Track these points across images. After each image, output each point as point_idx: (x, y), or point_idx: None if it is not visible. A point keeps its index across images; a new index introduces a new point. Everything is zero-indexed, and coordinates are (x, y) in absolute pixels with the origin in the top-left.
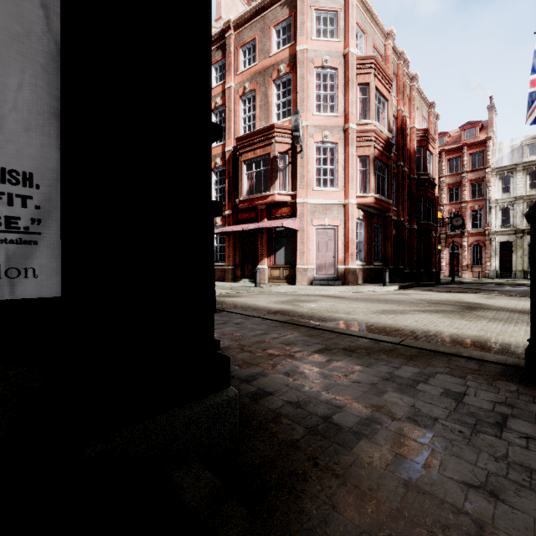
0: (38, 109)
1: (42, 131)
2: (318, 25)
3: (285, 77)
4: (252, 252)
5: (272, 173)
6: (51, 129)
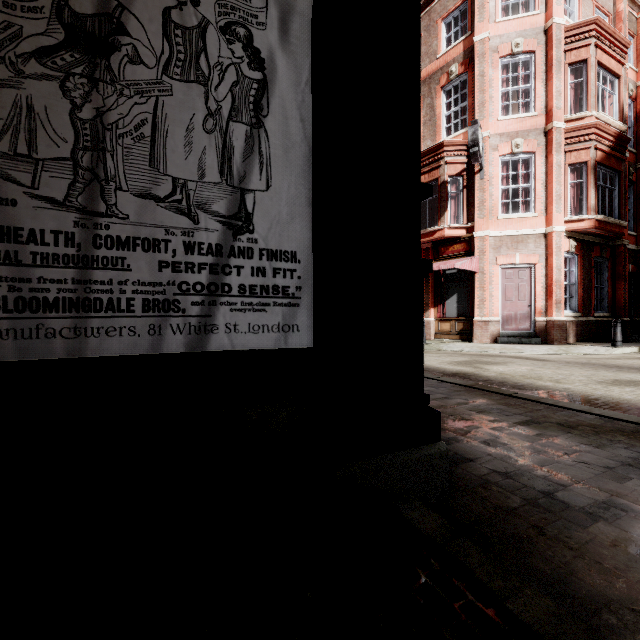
0: (299, 201)
1: (301, 218)
2: (505, 1)
3: (457, 80)
4: None
5: (440, 203)
6: (306, 215)
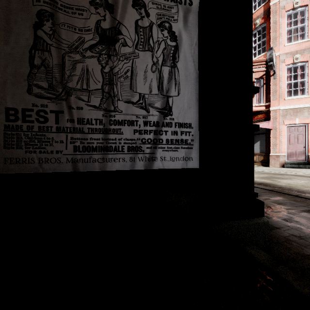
0: (192, 99)
1: (193, 107)
2: None
3: (260, 27)
4: None
5: None
6: (195, 106)
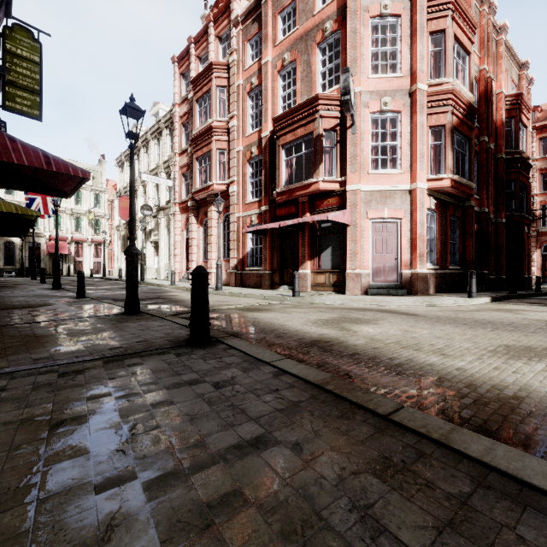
0: None
1: None
2: None
3: (331, 37)
4: (292, 254)
5: (316, 156)
6: None
